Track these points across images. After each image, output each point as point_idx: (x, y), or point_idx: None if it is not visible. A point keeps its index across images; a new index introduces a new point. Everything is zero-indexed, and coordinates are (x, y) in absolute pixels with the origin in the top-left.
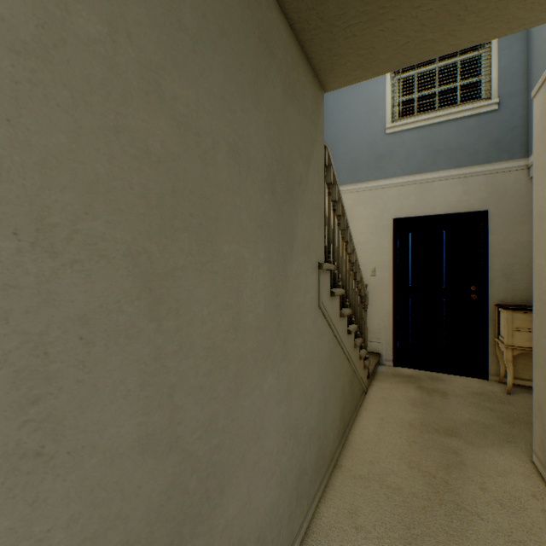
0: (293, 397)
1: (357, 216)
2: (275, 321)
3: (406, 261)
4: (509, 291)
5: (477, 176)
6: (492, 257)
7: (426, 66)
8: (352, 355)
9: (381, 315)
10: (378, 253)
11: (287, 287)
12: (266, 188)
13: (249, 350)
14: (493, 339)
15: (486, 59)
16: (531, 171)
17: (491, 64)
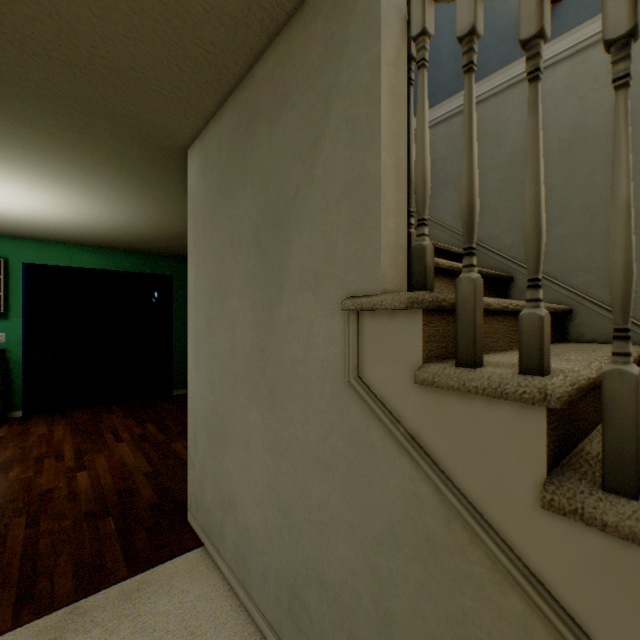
0: (284, 469)
1: None
2: (260, 363)
3: None
4: None
5: None
6: None
7: None
8: None
9: None
10: None
11: (275, 334)
12: (252, 246)
13: (240, 374)
14: None
15: None
16: None
17: None
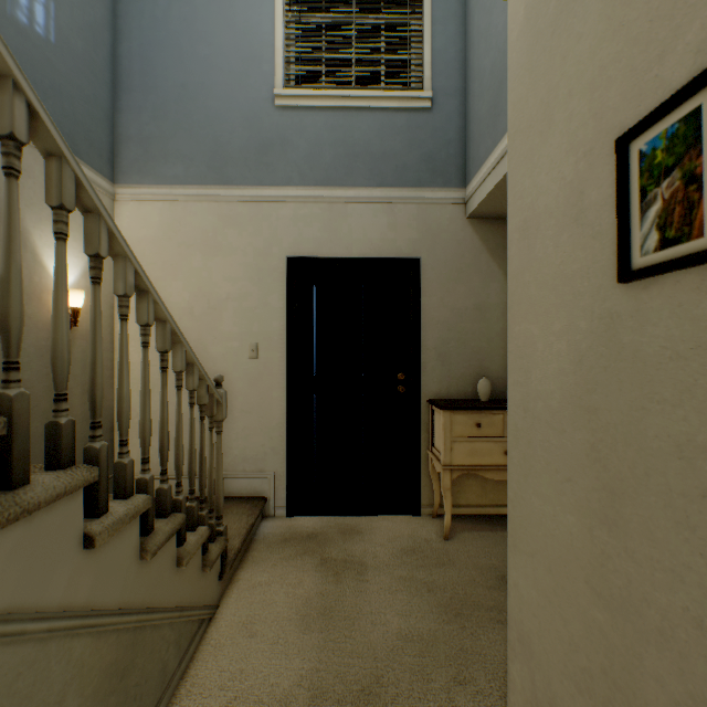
0: None
1: (225, 246)
2: None
3: (310, 333)
4: (445, 379)
5: (407, 204)
6: (425, 329)
7: (338, 11)
8: (131, 585)
9: (269, 428)
10: (263, 318)
11: None
12: None
13: None
14: (426, 453)
15: (418, 29)
16: (470, 207)
17: (424, 39)
